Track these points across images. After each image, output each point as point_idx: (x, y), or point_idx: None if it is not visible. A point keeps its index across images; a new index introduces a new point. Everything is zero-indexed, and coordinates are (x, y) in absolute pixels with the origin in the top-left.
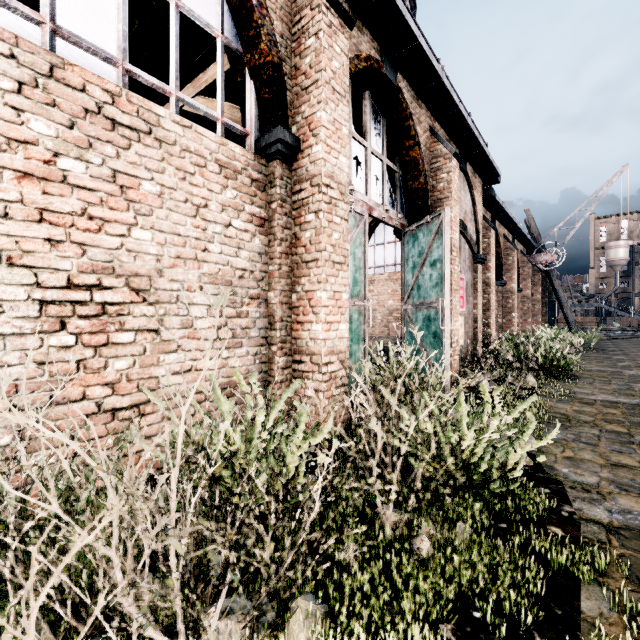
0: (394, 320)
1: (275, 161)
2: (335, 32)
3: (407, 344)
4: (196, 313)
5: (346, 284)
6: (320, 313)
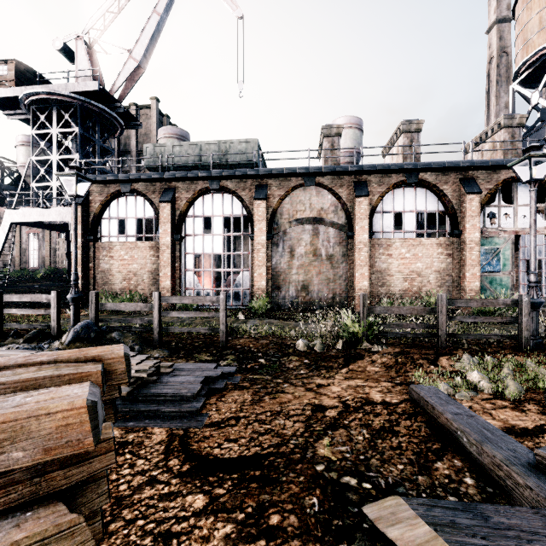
0: None
1: (454, 238)
2: (473, 199)
3: None
4: (430, 279)
5: (479, 270)
6: (466, 279)
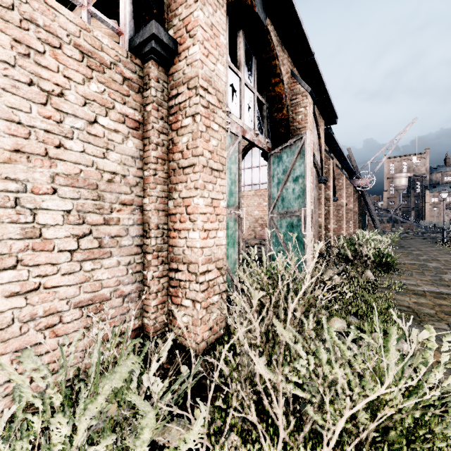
0: (259, 226)
1: (150, 61)
2: None
3: (273, 246)
4: (46, 220)
5: (224, 192)
6: (197, 220)
